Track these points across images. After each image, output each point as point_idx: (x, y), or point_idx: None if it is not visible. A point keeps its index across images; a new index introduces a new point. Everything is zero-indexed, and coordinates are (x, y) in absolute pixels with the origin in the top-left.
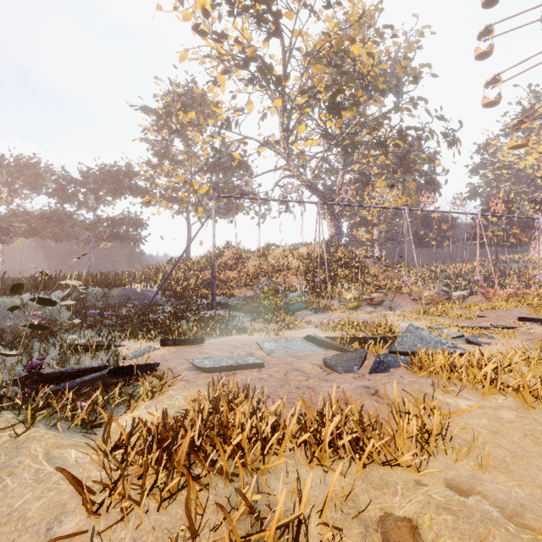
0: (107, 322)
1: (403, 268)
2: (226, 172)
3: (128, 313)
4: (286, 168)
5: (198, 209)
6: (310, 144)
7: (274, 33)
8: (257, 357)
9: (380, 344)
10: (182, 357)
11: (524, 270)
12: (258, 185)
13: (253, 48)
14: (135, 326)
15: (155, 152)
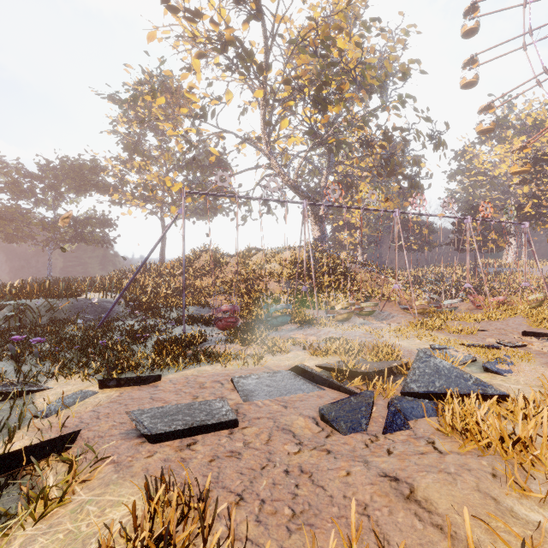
0: (36, 350)
1: (390, 274)
2: (204, 170)
3: (73, 334)
4: (268, 167)
5: (171, 209)
6: (293, 142)
7: (255, 14)
8: (228, 407)
9: (390, 382)
10: (123, 410)
11: (502, 275)
12: (239, 185)
13: (232, 30)
14: (75, 354)
15: (124, 145)
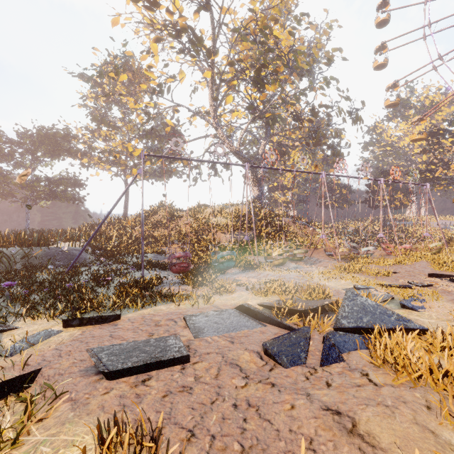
0: (7, 293)
1: (316, 226)
2: (161, 139)
3: (43, 278)
4: (215, 136)
5: (132, 170)
6: (236, 116)
7: (204, 5)
8: (181, 344)
9: (325, 319)
10: (84, 347)
11: (406, 227)
12: (190, 152)
13: (184, 19)
14: (44, 296)
15: (92, 116)
